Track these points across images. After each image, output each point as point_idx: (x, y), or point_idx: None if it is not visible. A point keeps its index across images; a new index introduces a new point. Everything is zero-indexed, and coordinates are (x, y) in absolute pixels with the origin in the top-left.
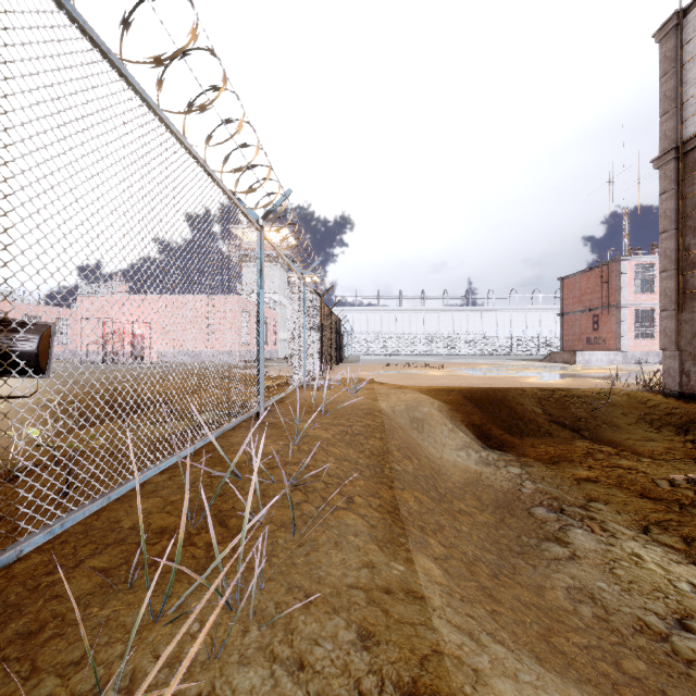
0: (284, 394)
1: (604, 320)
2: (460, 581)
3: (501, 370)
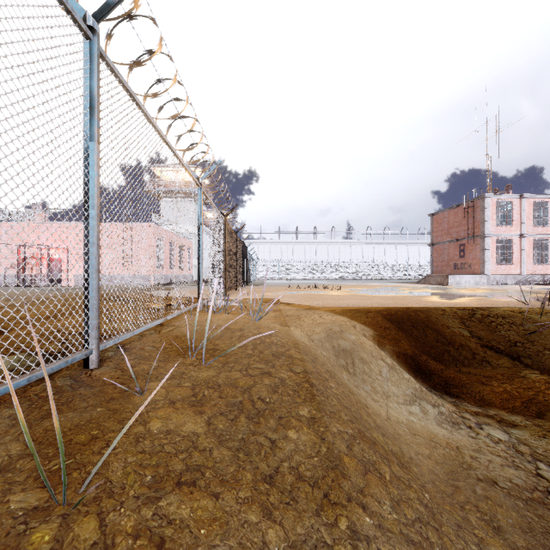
0: (160, 320)
1: (469, 248)
2: None
3: (394, 290)
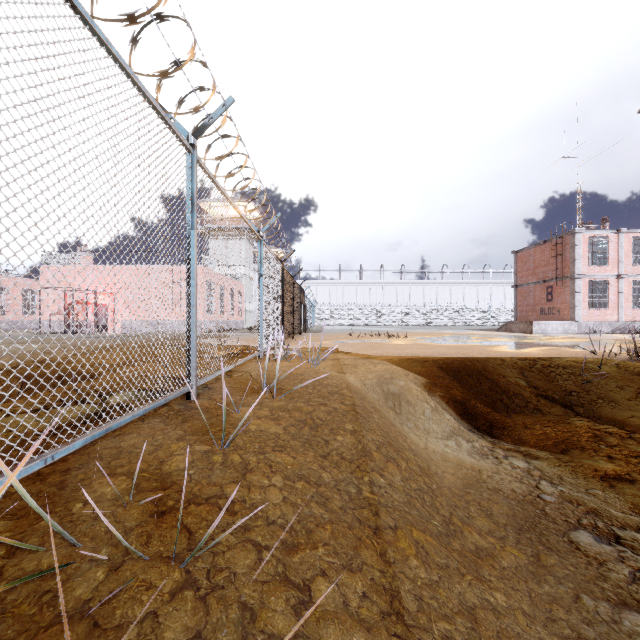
0: (232, 366)
1: (558, 291)
2: None
3: (465, 339)
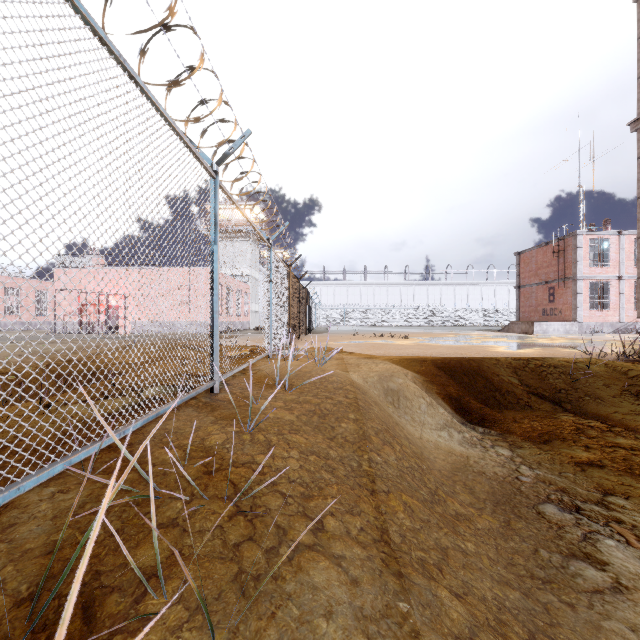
0: (246, 365)
1: (559, 292)
2: None
3: (466, 339)
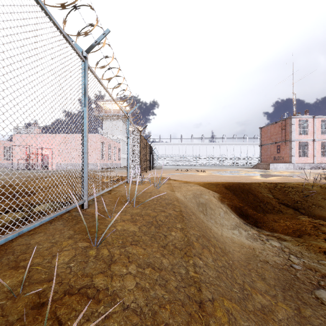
0: (111, 188)
1: (283, 147)
2: None
3: (236, 172)
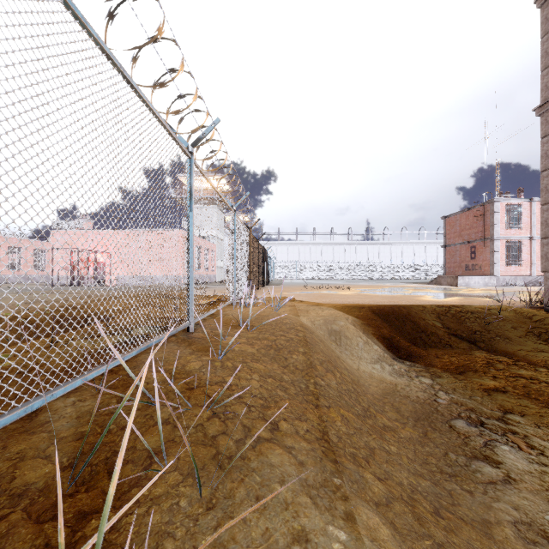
0: (215, 310)
1: (480, 250)
2: (413, 542)
3: (399, 290)
